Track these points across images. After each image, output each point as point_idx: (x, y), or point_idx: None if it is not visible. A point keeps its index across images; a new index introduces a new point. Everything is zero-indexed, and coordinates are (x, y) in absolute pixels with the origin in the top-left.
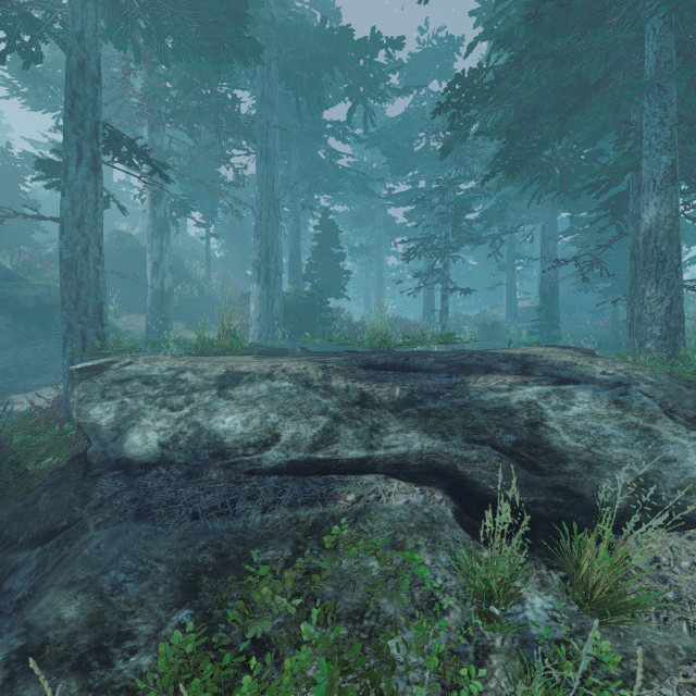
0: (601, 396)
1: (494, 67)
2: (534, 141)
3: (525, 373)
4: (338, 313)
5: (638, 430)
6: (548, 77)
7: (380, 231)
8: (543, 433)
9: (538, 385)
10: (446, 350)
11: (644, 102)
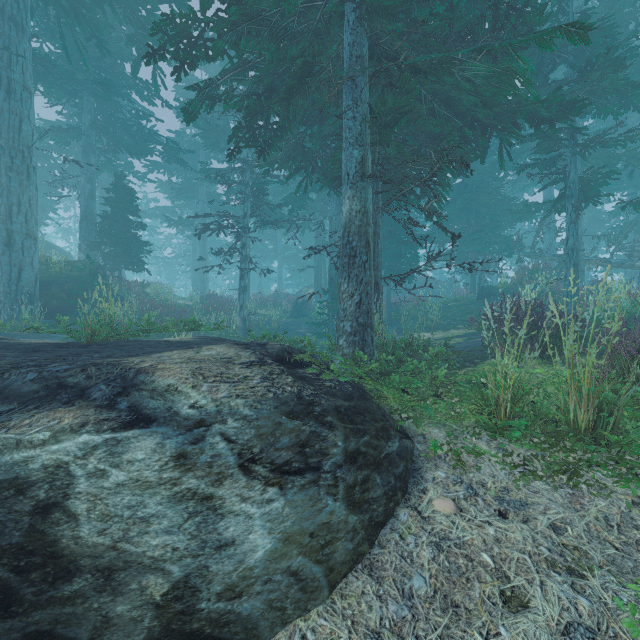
0: (167, 446)
1: (206, 19)
2: (275, 123)
3: (110, 404)
4: (139, 288)
5: (195, 500)
6: (270, 51)
7: (203, 205)
8: (52, 525)
9: (92, 432)
10: (182, 340)
11: (344, 94)
